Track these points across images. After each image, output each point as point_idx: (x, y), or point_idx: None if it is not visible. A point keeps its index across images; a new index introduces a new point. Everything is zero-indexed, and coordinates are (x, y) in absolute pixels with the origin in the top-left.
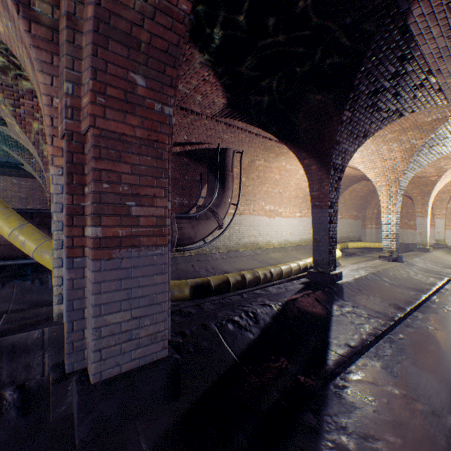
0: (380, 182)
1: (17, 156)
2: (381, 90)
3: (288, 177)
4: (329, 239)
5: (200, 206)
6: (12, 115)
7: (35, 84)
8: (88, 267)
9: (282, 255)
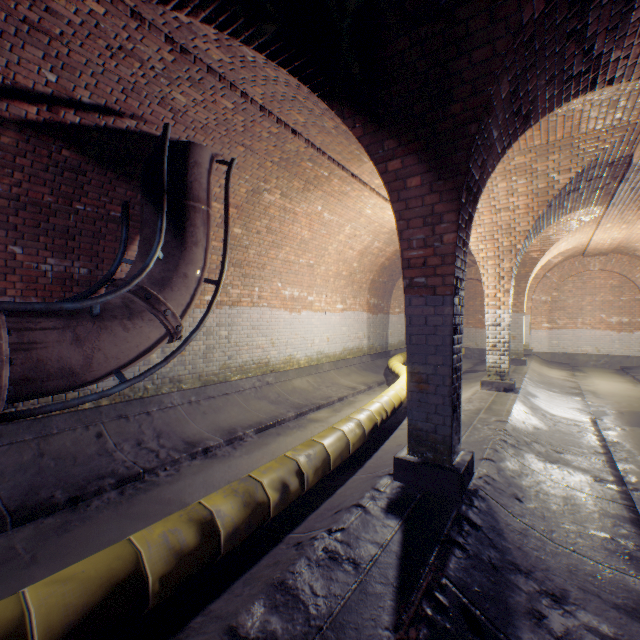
0: (485, 251)
1: None
2: None
3: (325, 238)
4: (453, 375)
5: (114, 281)
6: None
7: None
8: None
9: (314, 381)
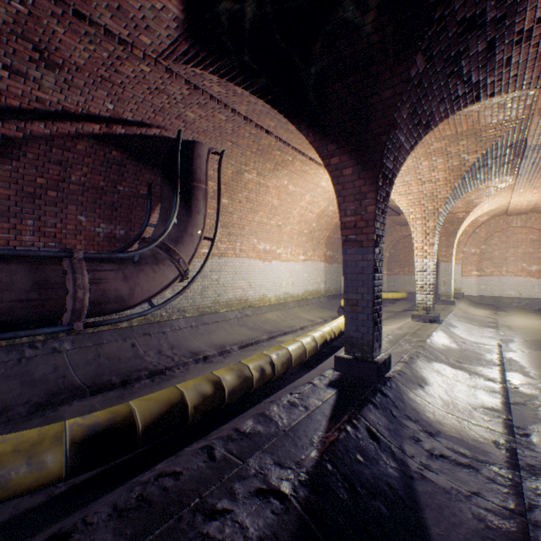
0: (414, 213)
1: None
2: (479, 23)
3: (290, 204)
4: (374, 300)
5: (145, 239)
6: None
7: None
8: None
9: (282, 315)
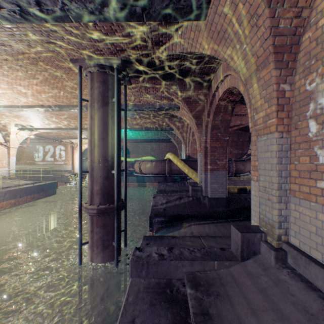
0: None
1: (170, 137)
2: None
3: None
4: None
5: (247, 154)
6: (177, 129)
7: (195, 133)
8: (208, 174)
9: None
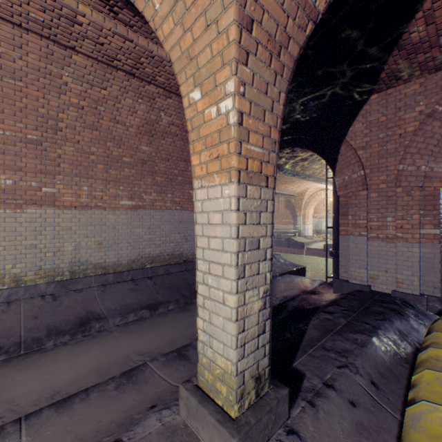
0: None
1: None
2: None
3: None
4: None
5: None
6: None
7: None
8: None
9: None
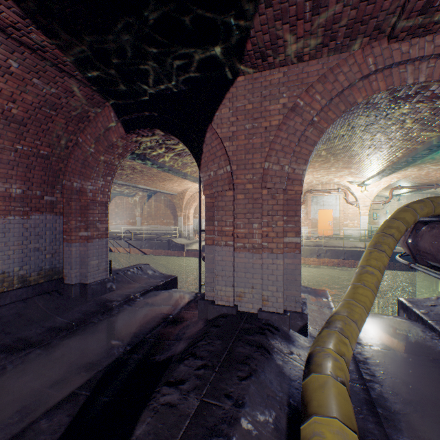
0: None
1: None
2: None
3: None
4: None
5: None
6: None
7: None
8: None
9: None
